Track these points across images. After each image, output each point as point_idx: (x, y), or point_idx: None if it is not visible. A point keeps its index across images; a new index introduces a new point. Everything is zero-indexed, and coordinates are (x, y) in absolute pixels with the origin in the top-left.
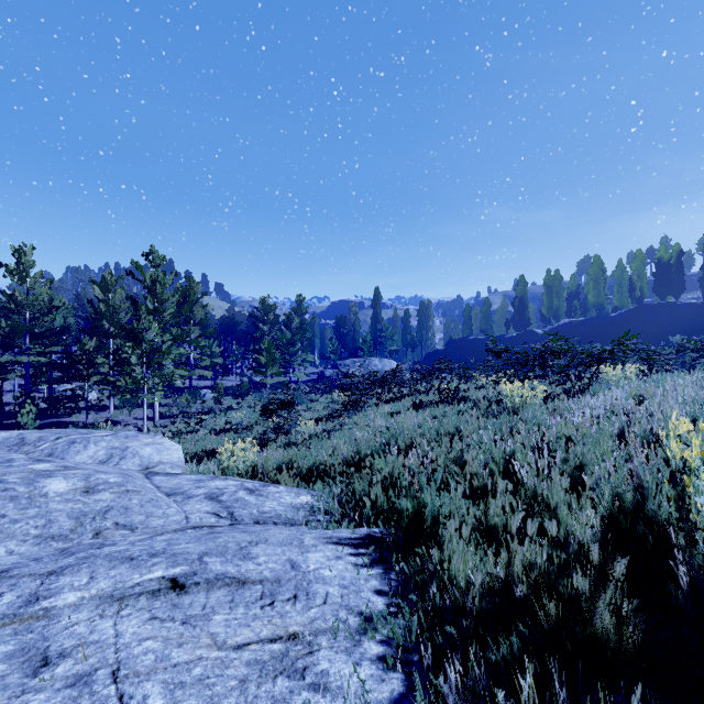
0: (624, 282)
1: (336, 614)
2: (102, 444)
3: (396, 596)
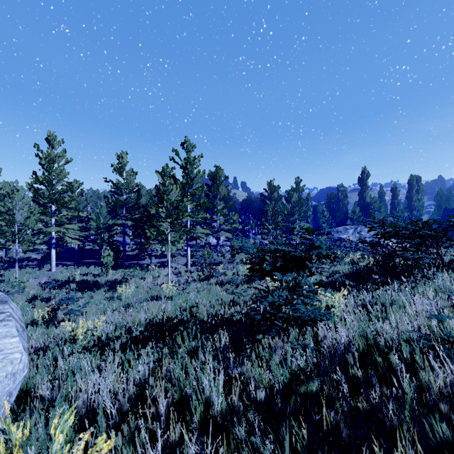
0: None
1: None
2: None
3: None
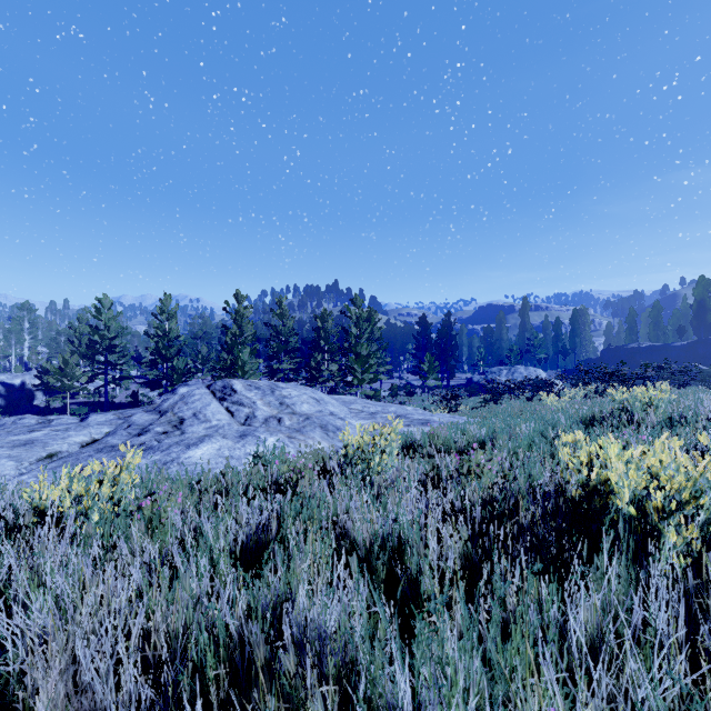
0: None
1: None
2: None
3: None
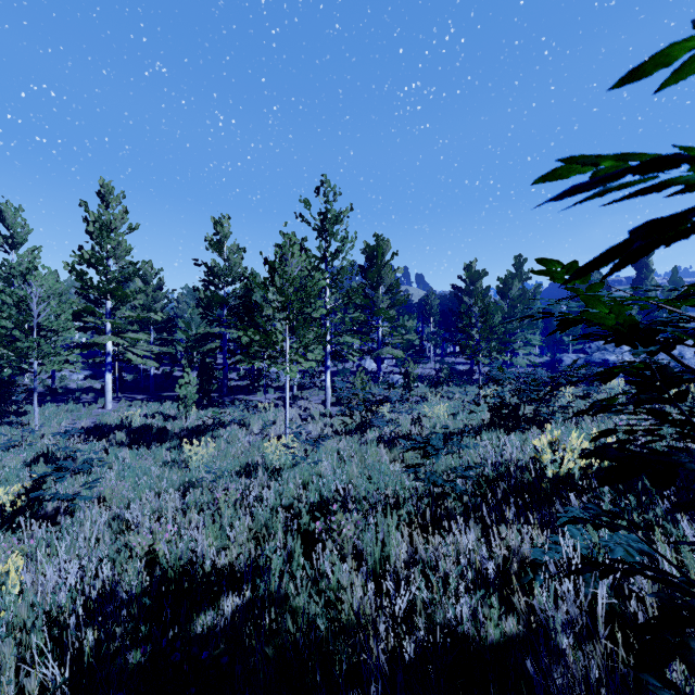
0: None
1: None
2: None
3: None
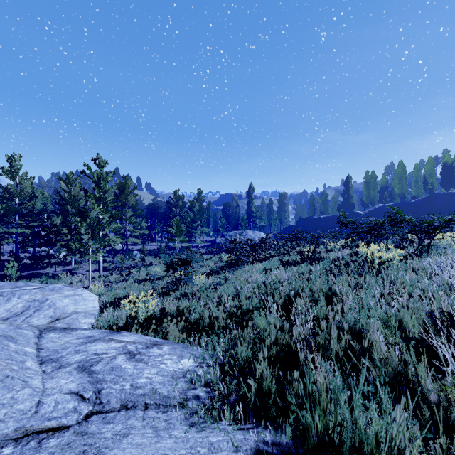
0: (419, 179)
1: None
2: (25, 297)
3: None
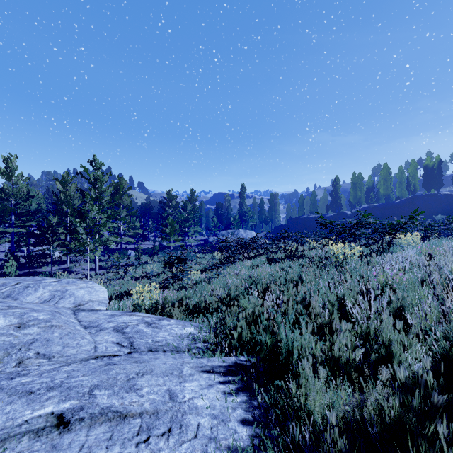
0: (403, 180)
1: (205, 449)
2: (48, 288)
3: (259, 425)
